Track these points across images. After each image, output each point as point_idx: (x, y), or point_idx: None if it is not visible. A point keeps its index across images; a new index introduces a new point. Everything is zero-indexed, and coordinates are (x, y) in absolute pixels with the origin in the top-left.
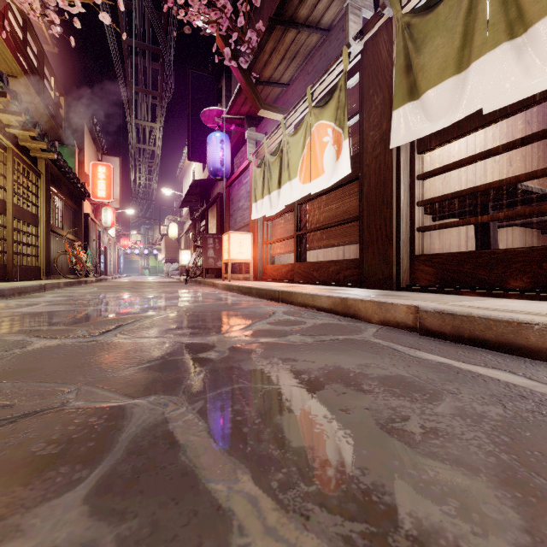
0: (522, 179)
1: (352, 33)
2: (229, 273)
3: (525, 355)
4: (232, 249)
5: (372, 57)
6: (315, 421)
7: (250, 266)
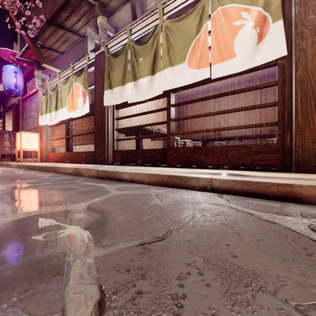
0: (141, 127)
1: (90, 49)
2: (21, 158)
3: (118, 180)
4: (24, 142)
5: (98, 63)
6: (30, 196)
7: (38, 153)
